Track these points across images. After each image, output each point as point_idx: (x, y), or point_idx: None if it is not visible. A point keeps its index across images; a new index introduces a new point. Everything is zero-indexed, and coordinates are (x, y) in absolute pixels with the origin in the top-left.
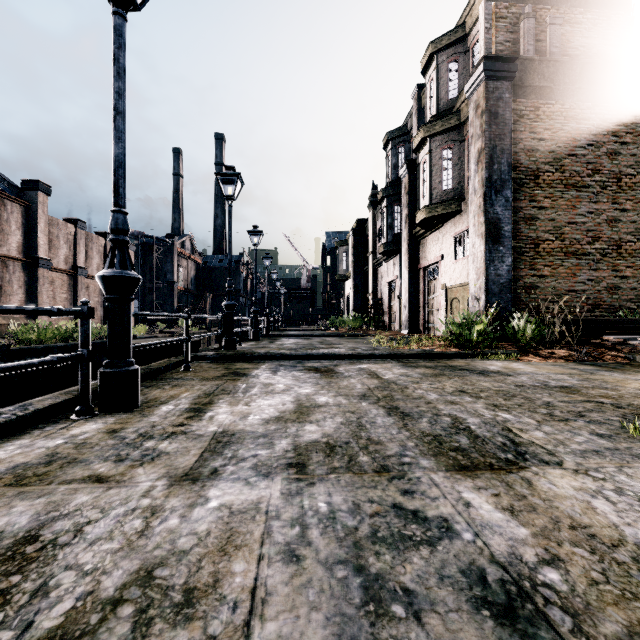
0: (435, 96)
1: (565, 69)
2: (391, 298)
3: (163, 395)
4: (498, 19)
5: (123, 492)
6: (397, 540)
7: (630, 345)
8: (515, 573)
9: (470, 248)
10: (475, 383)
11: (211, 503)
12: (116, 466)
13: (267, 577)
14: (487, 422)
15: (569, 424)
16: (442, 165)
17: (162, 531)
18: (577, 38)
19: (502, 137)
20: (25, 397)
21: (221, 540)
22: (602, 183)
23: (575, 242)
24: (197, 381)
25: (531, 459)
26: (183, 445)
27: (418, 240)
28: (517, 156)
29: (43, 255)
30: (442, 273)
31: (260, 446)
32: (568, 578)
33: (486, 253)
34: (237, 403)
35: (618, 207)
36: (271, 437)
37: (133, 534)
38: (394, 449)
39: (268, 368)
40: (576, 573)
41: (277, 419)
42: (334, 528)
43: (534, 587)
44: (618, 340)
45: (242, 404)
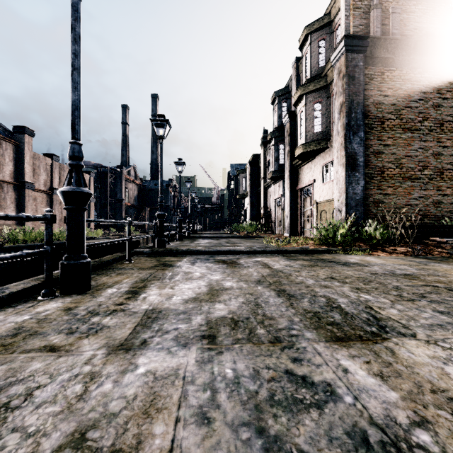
0: (309, 65)
1: (403, 45)
2: (277, 210)
3: (109, 281)
4: (354, 9)
5: (70, 360)
6: (291, 403)
7: (451, 244)
8: (392, 435)
9: (334, 174)
10: (341, 272)
11: (139, 369)
12: (67, 338)
13: (182, 439)
14: (353, 302)
15: (415, 303)
16: (314, 114)
17: (97, 395)
18: (411, 23)
19: (358, 94)
20: (14, 281)
21: (145, 403)
22: (429, 127)
23: (410, 170)
24: (136, 270)
25: (391, 332)
26: (121, 320)
27: (296, 169)
28: (368, 108)
29: (28, 180)
30: (314, 192)
31: (180, 321)
32: (438, 440)
33: (346, 177)
34: (164, 287)
35: (441, 144)
36: (189, 314)
37: (73, 398)
38: (284, 323)
39: (188, 260)
40: (444, 435)
41: (194, 299)
42: (238, 392)
43: (410, 449)
44: (442, 240)
45: (168, 288)
